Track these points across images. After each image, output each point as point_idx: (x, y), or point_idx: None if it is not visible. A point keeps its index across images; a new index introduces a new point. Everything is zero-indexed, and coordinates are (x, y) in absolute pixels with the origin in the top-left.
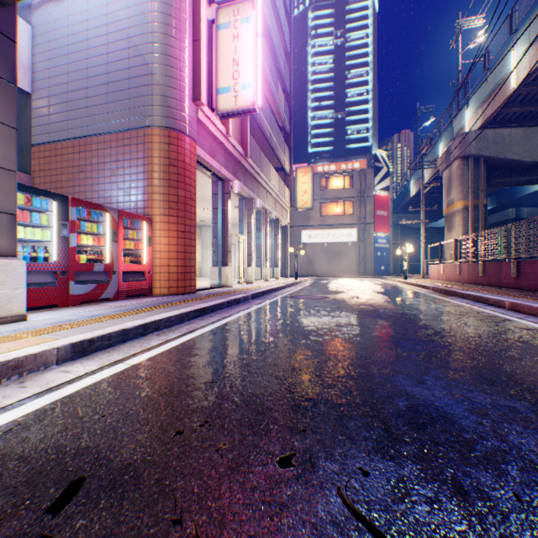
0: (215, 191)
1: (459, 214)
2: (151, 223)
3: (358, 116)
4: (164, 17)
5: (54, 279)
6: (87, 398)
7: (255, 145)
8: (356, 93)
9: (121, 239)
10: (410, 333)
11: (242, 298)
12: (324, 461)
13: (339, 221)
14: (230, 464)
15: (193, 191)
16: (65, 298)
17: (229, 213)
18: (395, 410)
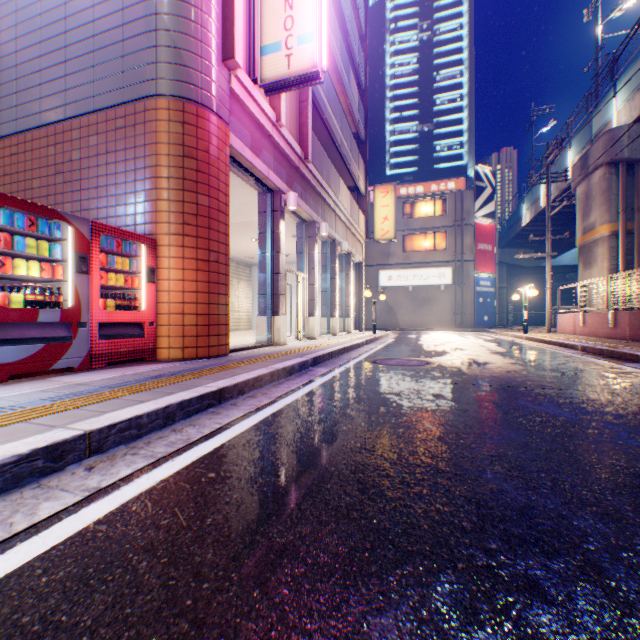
0: (262, 208)
1: (604, 243)
2: (155, 246)
3: (449, 128)
4: None
5: None
6: None
7: (320, 147)
8: (447, 99)
9: (96, 270)
10: None
11: (297, 366)
12: None
13: (428, 258)
14: None
15: (223, 199)
16: None
17: (282, 240)
18: None
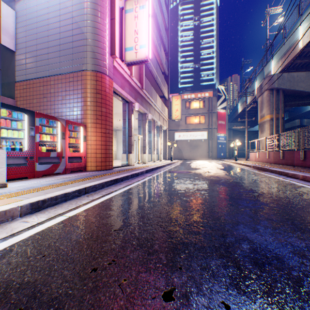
0: (124, 109)
1: (267, 123)
2: (86, 127)
3: (207, 66)
4: (93, 5)
5: (25, 161)
6: (35, 241)
7: (148, 82)
8: (206, 53)
9: (67, 137)
10: (243, 195)
11: (140, 173)
12: (196, 295)
13: (196, 127)
14: (128, 298)
15: (111, 108)
16: (32, 173)
17: (132, 122)
18: (242, 252)
